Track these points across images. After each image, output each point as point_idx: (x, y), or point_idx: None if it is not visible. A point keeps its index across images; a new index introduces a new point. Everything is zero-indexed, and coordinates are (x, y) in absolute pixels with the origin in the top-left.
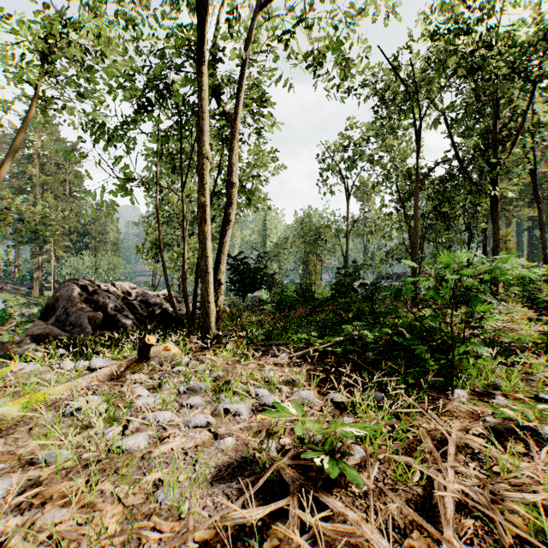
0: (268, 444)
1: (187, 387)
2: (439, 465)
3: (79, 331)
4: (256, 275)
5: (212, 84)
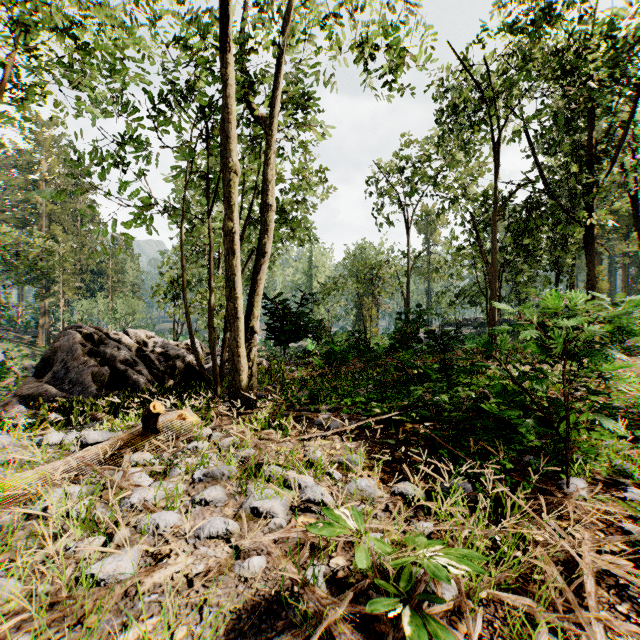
0: (313, 574)
1: (204, 472)
2: (578, 616)
3: (80, 391)
4: (299, 321)
5: (244, 81)
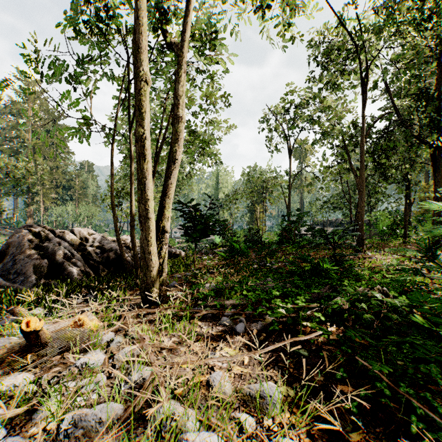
0: None
1: (75, 418)
2: None
3: (22, 280)
4: (208, 221)
5: (158, 9)
